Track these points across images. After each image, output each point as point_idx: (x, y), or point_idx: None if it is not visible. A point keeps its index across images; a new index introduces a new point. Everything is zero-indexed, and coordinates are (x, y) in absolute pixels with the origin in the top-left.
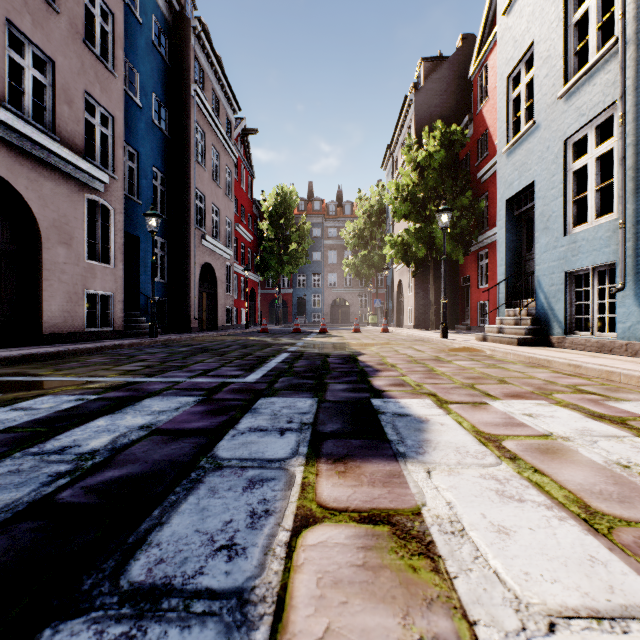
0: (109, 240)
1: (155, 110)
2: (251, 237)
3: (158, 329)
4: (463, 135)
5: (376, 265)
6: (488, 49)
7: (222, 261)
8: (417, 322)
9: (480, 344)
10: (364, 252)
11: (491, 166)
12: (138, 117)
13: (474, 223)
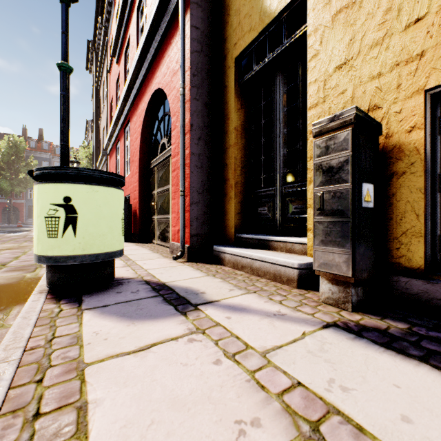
0: None
1: None
2: None
3: None
4: None
5: None
6: None
7: None
8: None
9: None
10: None
11: None
12: None
13: None
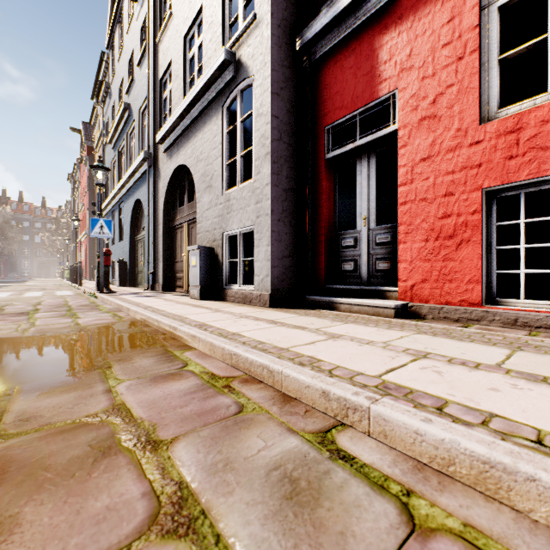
0: None
1: None
2: None
3: None
4: None
5: None
6: None
7: None
8: None
9: None
10: None
11: None
12: None
13: None
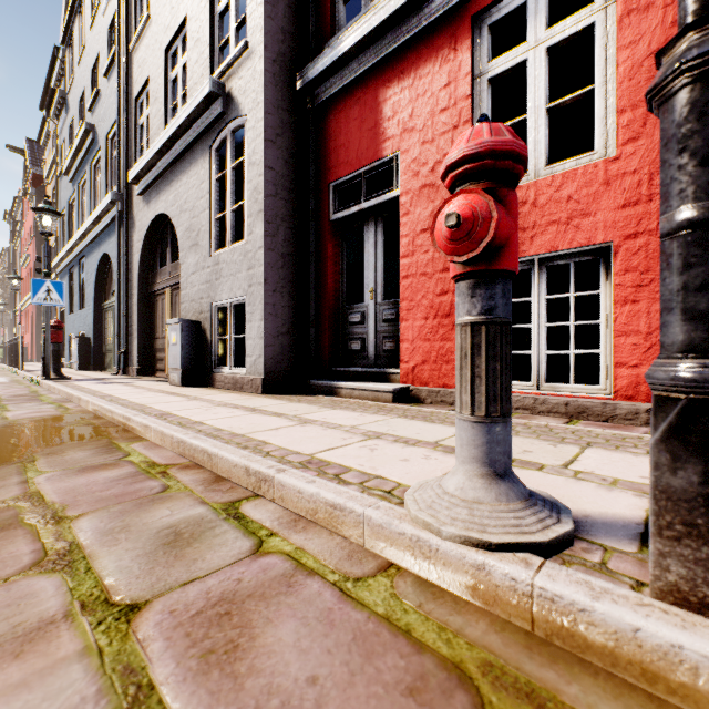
0: None
1: None
2: None
3: None
4: None
5: None
6: None
7: None
8: None
9: None
10: None
11: None
12: None
13: None
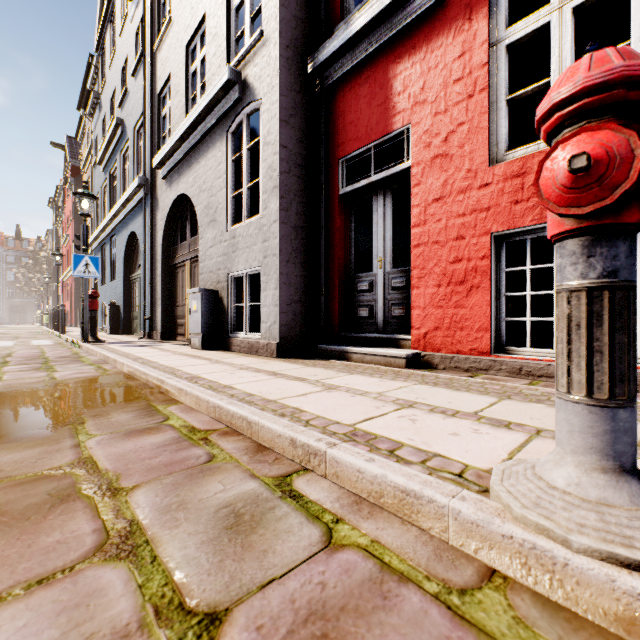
0: None
1: None
2: None
3: None
4: None
5: None
6: None
7: None
8: None
9: None
10: None
11: None
12: None
13: None
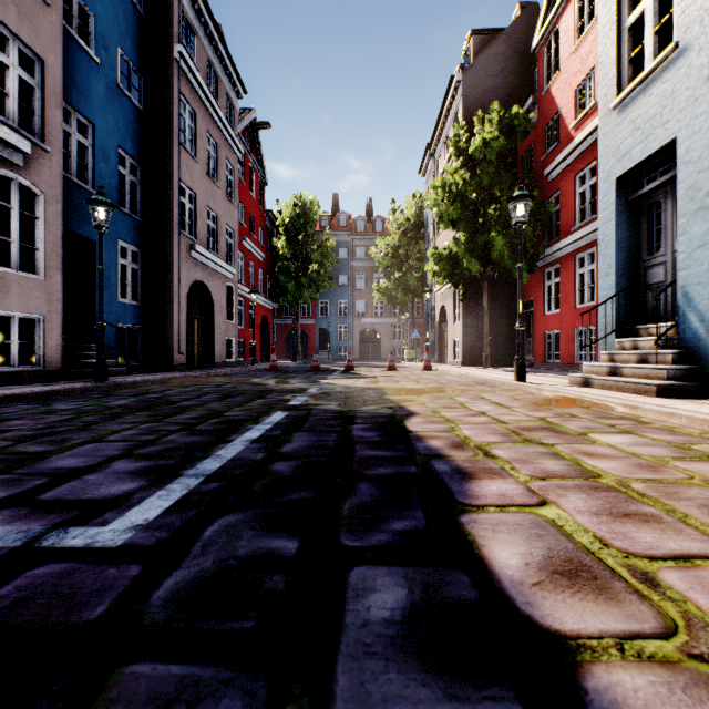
0: (36, 239)
1: (122, 72)
2: (262, 254)
3: (122, 367)
4: (527, 119)
5: (413, 289)
6: (559, 9)
7: (221, 280)
8: (466, 357)
9: (590, 393)
10: (398, 274)
11: (564, 157)
12: (93, 76)
13: (539, 233)
